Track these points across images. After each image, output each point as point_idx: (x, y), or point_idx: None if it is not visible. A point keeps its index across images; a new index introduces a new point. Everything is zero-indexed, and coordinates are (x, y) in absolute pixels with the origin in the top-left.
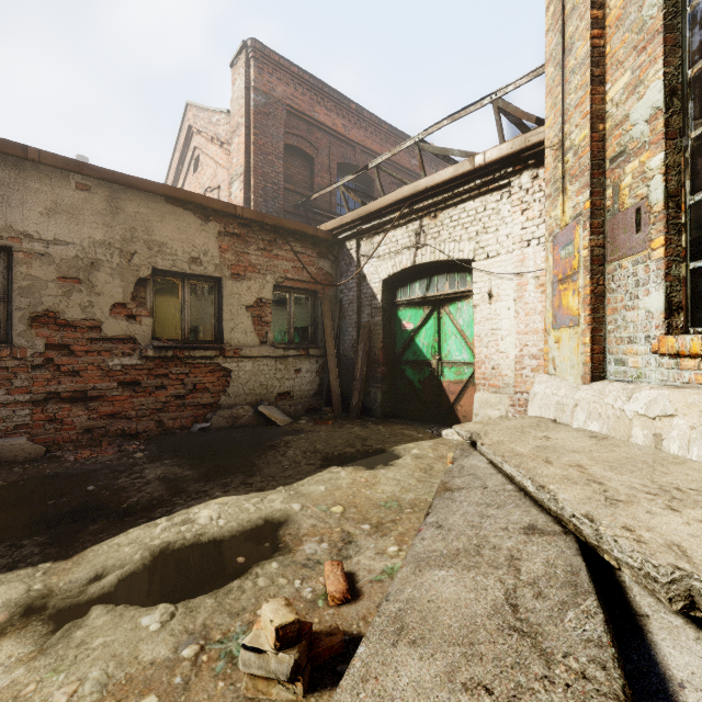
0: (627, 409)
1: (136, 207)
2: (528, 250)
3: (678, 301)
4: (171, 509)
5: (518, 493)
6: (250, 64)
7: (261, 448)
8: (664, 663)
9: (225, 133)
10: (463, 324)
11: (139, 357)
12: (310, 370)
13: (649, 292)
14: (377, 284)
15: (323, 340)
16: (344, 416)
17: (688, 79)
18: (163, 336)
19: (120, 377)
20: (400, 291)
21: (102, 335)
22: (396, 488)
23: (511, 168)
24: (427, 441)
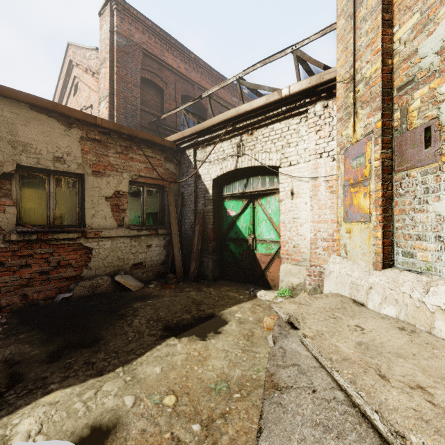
0: (428, 302)
1: None
2: (320, 160)
3: None
4: None
5: (353, 409)
6: (114, 13)
7: (112, 317)
8: None
9: (95, 65)
10: (271, 212)
11: (3, 241)
12: (159, 245)
13: (440, 198)
14: (209, 182)
15: (169, 222)
16: (185, 279)
17: None
18: (29, 222)
19: None
20: (226, 187)
21: None
22: (225, 363)
23: (309, 99)
24: (246, 303)
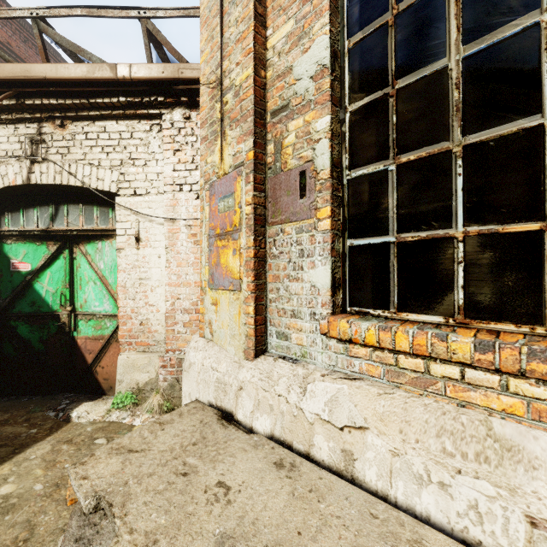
0: (307, 409)
1: None
2: (180, 195)
3: (339, 277)
4: None
5: None
6: None
7: None
8: None
9: None
10: (105, 268)
11: None
12: None
13: (315, 265)
14: None
15: None
16: None
17: (347, 48)
18: None
19: None
20: (8, 216)
21: None
22: None
23: (163, 97)
24: (41, 444)
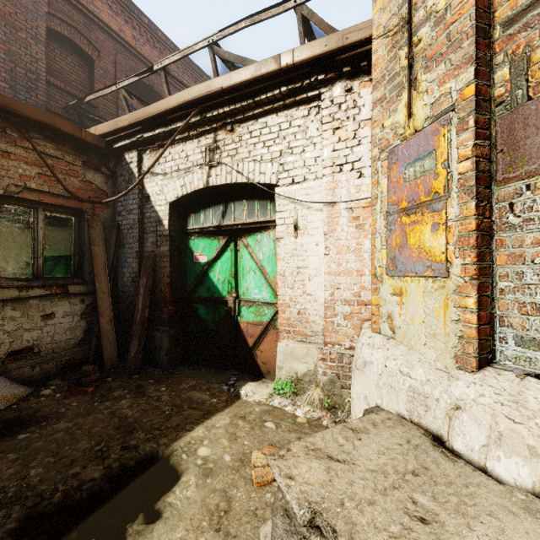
0: None
1: None
2: (340, 176)
3: None
4: None
5: None
6: None
7: None
8: None
9: None
10: (263, 258)
11: None
12: (71, 312)
13: None
14: (164, 207)
15: (92, 273)
16: (120, 369)
17: None
18: None
19: None
20: (192, 217)
21: None
22: None
23: (323, 74)
24: (222, 414)
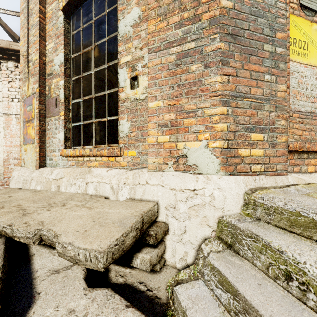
0: (50, 178)
1: None
2: (12, 103)
3: (69, 136)
4: None
5: None
6: None
7: None
8: (34, 267)
9: None
10: None
11: None
12: None
13: (60, 132)
14: None
15: None
16: None
17: (72, 58)
18: None
19: None
20: None
21: None
22: None
23: (1, 55)
24: None
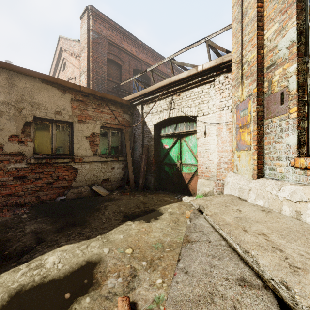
0: (280, 195)
1: (24, 84)
2: (223, 112)
3: (303, 139)
4: (33, 255)
5: (229, 248)
6: (90, 18)
7: (91, 210)
8: None
9: (77, 51)
10: (192, 146)
11: (26, 163)
12: (119, 167)
13: (289, 135)
14: (151, 126)
15: (125, 153)
16: (136, 189)
17: (309, 26)
18: (41, 151)
19: (14, 174)
20: (162, 130)
21: (3, 151)
22: (161, 234)
23: (215, 72)
24: (175, 203)
